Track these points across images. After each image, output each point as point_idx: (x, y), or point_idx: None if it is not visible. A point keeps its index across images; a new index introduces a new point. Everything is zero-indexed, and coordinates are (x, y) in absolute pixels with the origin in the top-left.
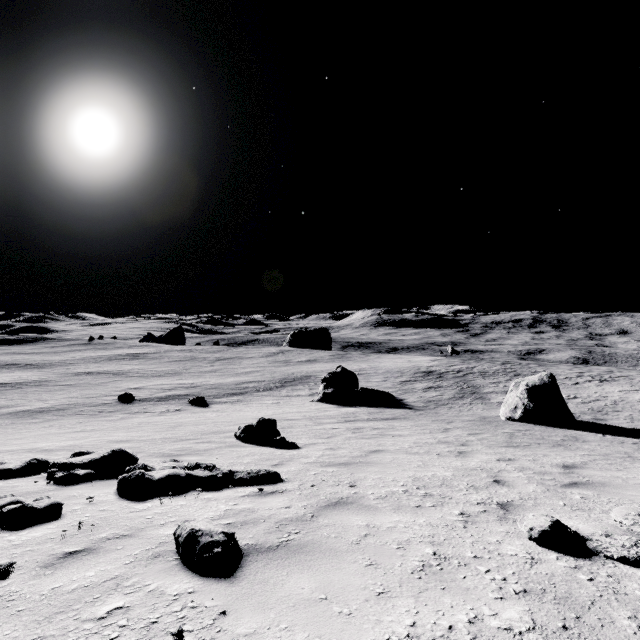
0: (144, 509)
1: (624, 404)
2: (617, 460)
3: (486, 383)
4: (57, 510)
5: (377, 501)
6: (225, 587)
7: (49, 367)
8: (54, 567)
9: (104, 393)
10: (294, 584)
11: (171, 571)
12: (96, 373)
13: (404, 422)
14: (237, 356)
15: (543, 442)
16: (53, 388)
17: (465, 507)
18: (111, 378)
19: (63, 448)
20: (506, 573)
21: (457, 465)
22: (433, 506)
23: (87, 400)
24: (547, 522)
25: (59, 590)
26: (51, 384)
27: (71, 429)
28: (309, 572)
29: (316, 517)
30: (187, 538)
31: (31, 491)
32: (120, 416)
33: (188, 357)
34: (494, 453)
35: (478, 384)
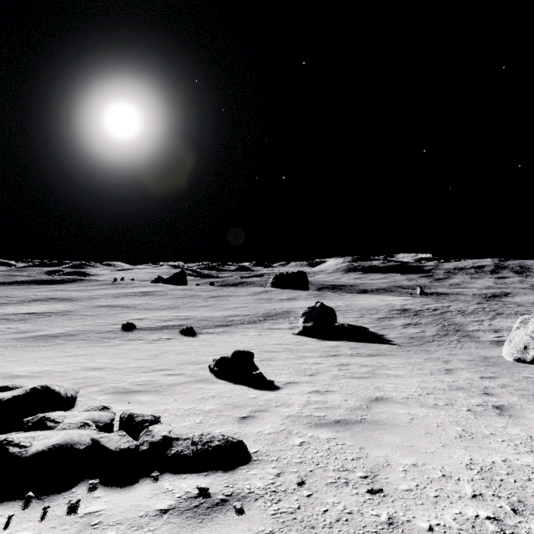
0: None
1: None
2: None
3: (468, 321)
4: None
5: None
6: None
7: (78, 301)
8: None
9: (113, 322)
10: None
11: None
12: (112, 306)
13: (393, 359)
14: (227, 294)
15: None
16: (75, 317)
17: None
18: (122, 310)
19: (31, 374)
20: None
21: (522, 436)
22: None
23: (97, 327)
24: None
25: None
26: (74, 314)
27: (67, 353)
28: None
29: None
30: None
31: None
32: (116, 342)
33: (187, 295)
34: None
35: (459, 322)
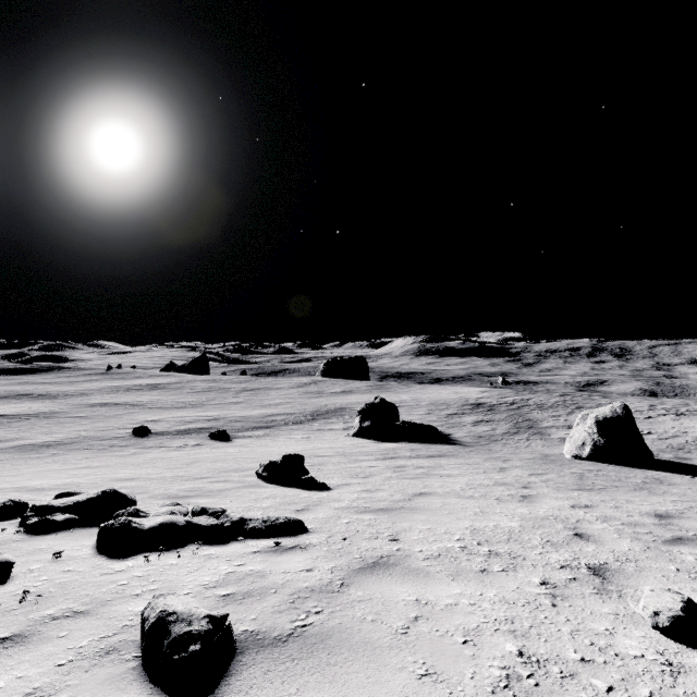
0: (121, 570)
1: None
2: None
3: (544, 416)
4: (8, 570)
5: (428, 562)
6: None
7: (62, 398)
8: None
9: (118, 426)
10: None
11: (121, 682)
12: (111, 404)
13: (453, 460)
14: (265, 387)
15: (621, 485)
16: (63, 420)
17: (546, 572)
18: (127, 410)
19: (57, 487)
20: (640, 694)
21: (523, 513)
22: (503, 571)
23: (99, 433)
24: (677, 602)
25: None
26: (62, 416)
27: (75, 465)
28: (332, 689)
29: (346, 586)
30: (154, 626)
31: None
32: (132, 451)
33: (212, 387)
34: (565, 498)
35: (535, 418)
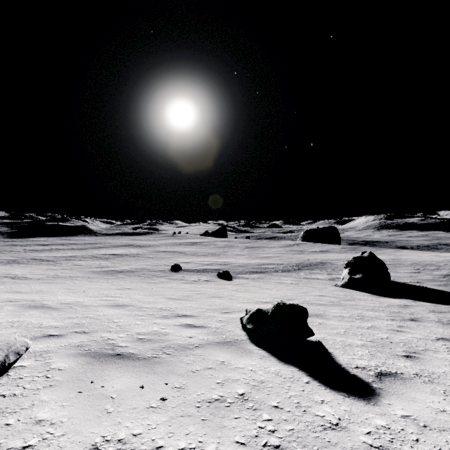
0: None
1: None
2: None
3: None
4: None
5: None
6: None
7: (147, 247)
8: None
9: (165, 263)
10: None
11: None
12: (168, 251)
13: None
14: (261, 246)
15: None
16: (140, 258)
17: None
18: (175, 255)
19: (54, 305)
20: None
21: None
22: None
23: (152, 267)
24: None
25: None
26: (141, 256)
27: (117, 286)
28: None
29: None
30: None
31: None
32: (162, 280)
33: (227, 245)
34: None
35: None
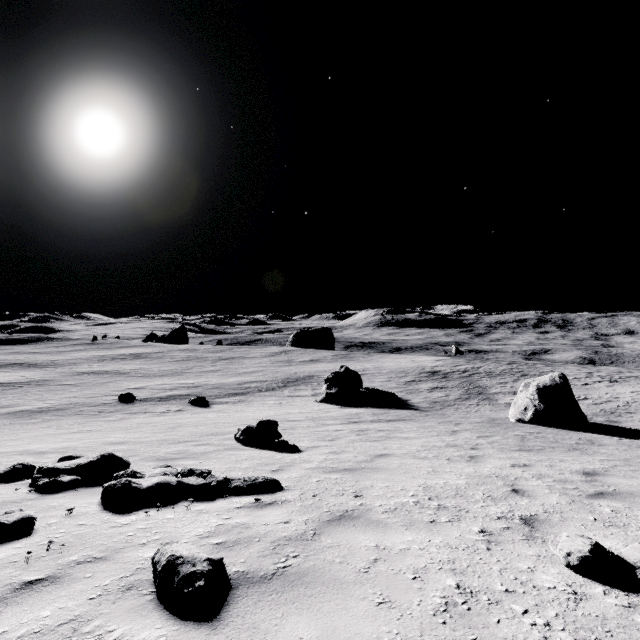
0: (126, 524)
1: (637, 405)
2: (639, 466)
3: (493, 383)
4: (30, 524)
5: (386, 515)
6: (205, 635)
7: (52, 367)
8: (5, 603)
9: (105, 393)
10: (290, 632)
11: (143, 610)
12: (98, 373)
13: (410, 424)
14: (240, 356)
15: (557, 446)
16: (54, 388)
17: (485, 523)
18: (113, 378)
19: (56, 450)
20: (548, 615)
21: (470, 471)
22: (449, 521)
23: (87, 400)
24: (586, 545)
25: (1, 638)
26: (53, 384)
27: (68, 430)
28: (309, 613)
29: (318, 535)
30: (165, 567)
31: (8, 500)
32: (119, 416)
33: (191, 357)
34: (507, 458)
35: (484, 384)
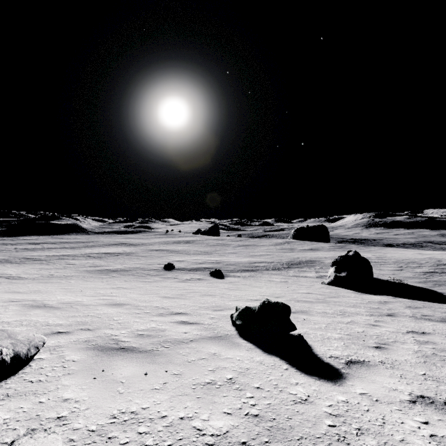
0: None
1: None
2: None
3: None
4: None
5: None
6: None
7: (140, 246)
8: None
9: (159, 262)
10: None
11: None
12: (161, 250)
13: None
14: (253, 244)
15: None
16: (133, 257)
17: None
18: (168, 253)
19: (56, 305)
20: None
21: None
22: None
23: (146, 266)
24: None
25: None
26: (134, 255)
27: (112, 285)
28: None
29: None
30: None
31: None
32: (155, 279)
33: (219, 243)
34: None
35: None
